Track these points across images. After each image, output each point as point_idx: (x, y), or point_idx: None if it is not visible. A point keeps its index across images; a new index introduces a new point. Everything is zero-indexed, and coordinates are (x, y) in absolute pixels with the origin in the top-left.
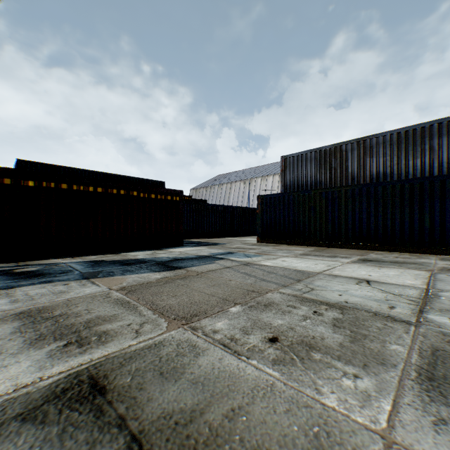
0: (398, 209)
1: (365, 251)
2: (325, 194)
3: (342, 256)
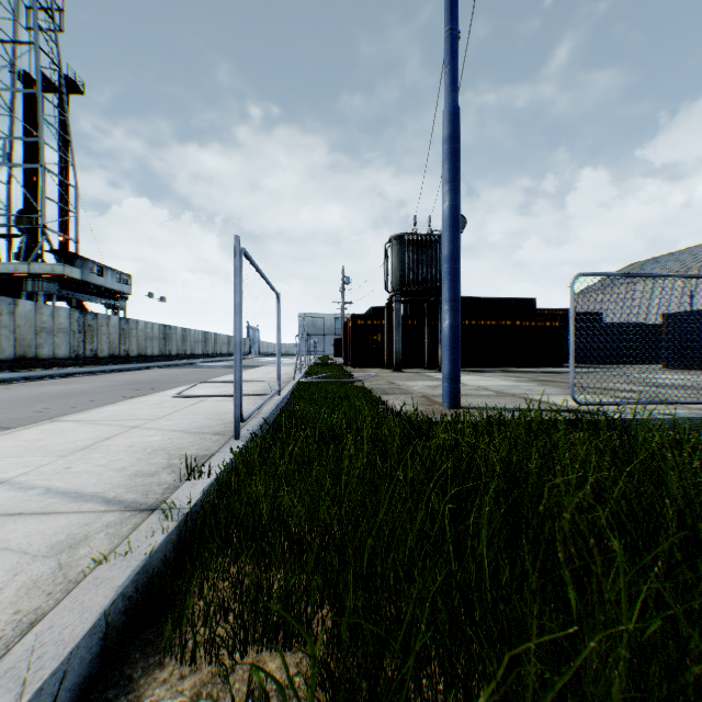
0: None
1: None
2: None
3: None
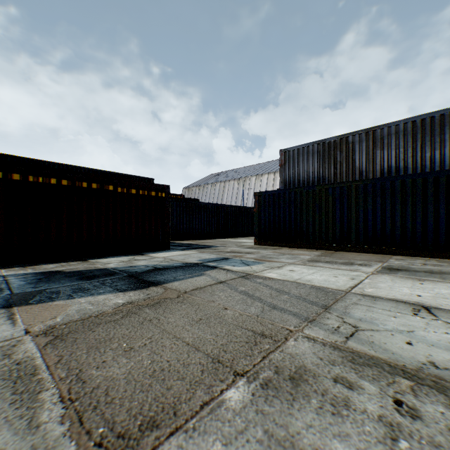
0: (419, 206)
1: (380, 255)
2: (332, 190)
3: (359, 263)
